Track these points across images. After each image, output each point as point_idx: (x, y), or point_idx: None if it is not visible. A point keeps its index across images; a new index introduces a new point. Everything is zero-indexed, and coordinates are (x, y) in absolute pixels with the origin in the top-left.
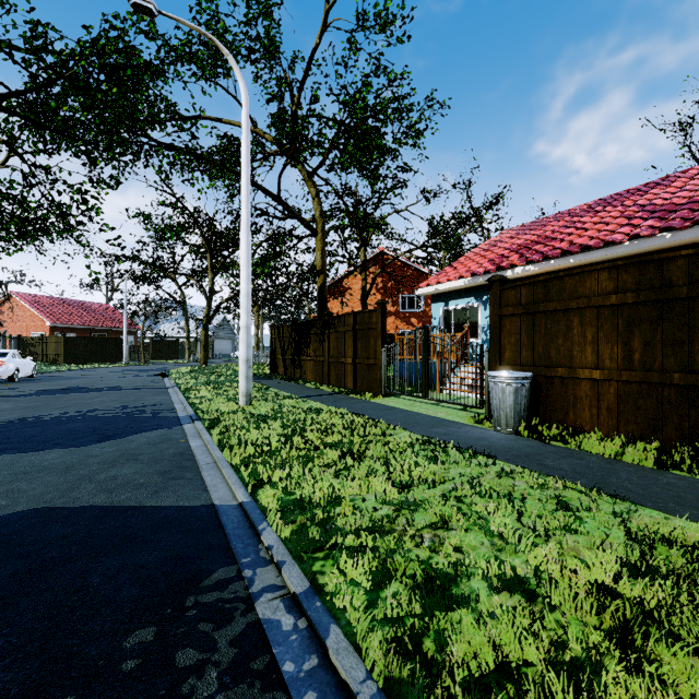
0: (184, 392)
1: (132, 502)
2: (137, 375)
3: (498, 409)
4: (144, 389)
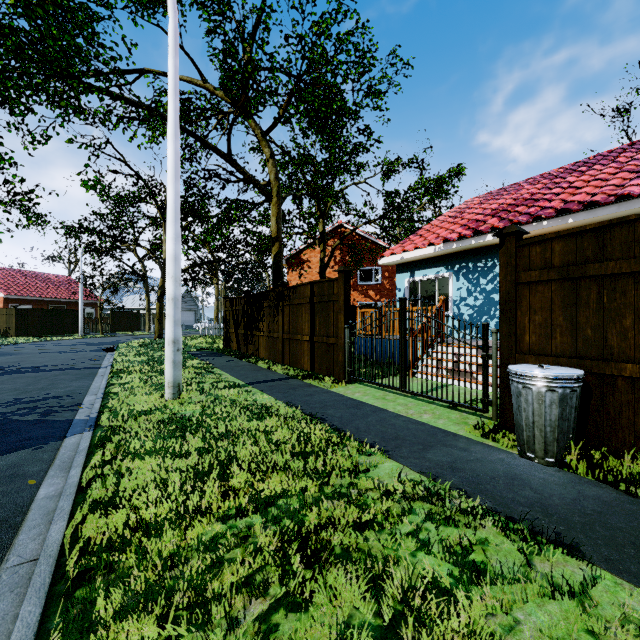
0: (113, 375)
1: None
2: (81, 349)
3: (530, 425)
4: (70, 370)
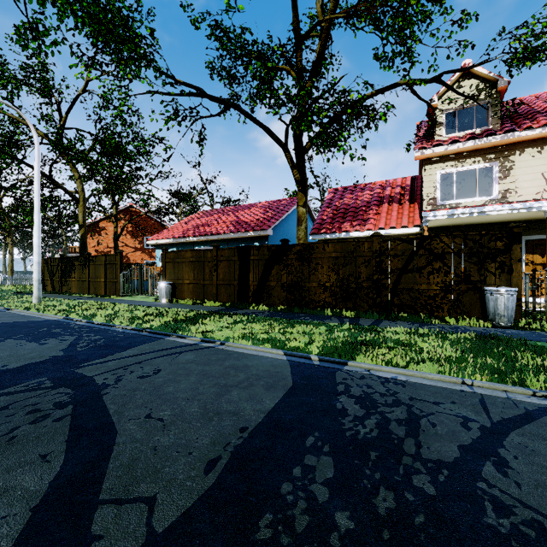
0: None
1: (22, 321)
2: None
3: (160, 294)
4: None
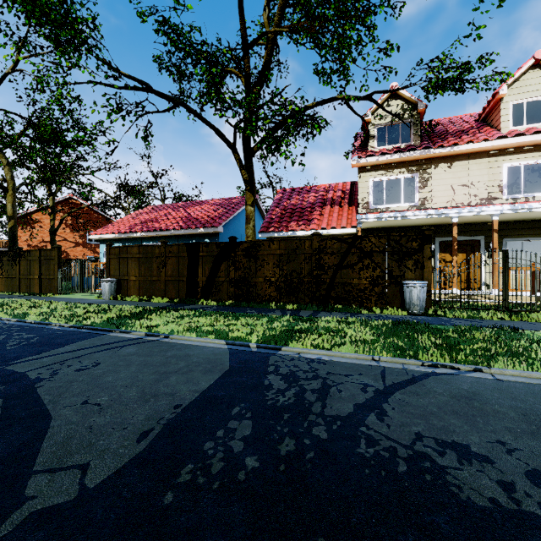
0: None
1: None
2: None
3: (104, 291)
4: None
